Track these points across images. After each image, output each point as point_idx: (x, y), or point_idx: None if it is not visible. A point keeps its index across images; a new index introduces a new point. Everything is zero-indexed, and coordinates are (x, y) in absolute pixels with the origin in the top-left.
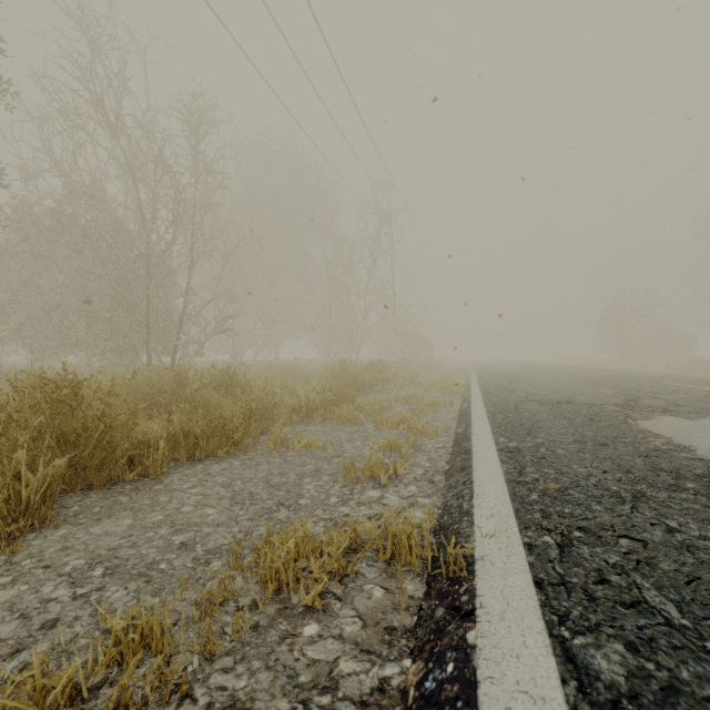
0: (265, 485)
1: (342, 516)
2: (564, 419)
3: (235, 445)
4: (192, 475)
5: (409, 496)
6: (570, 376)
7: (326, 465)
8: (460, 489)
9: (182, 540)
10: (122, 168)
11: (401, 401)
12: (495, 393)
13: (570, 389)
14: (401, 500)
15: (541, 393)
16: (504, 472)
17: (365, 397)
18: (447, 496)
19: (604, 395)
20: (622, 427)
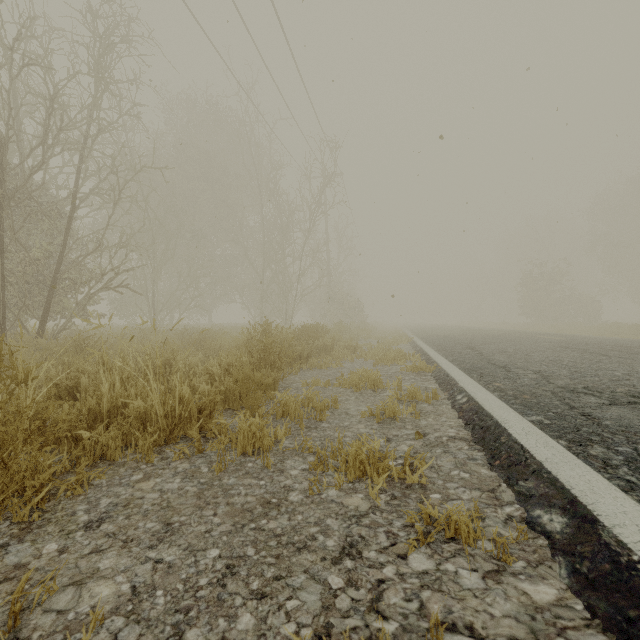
0: None
1: None
2: None
3: None
4: None
5: None
6: (536, 342)
7: None
8: None
9: None
10: None
11: (348, 385)
12: (483, 371)
13: (587, 365)
14: None
15: (558, 372)
16: None
17: (295, 376)
18: None
19: None
20: None
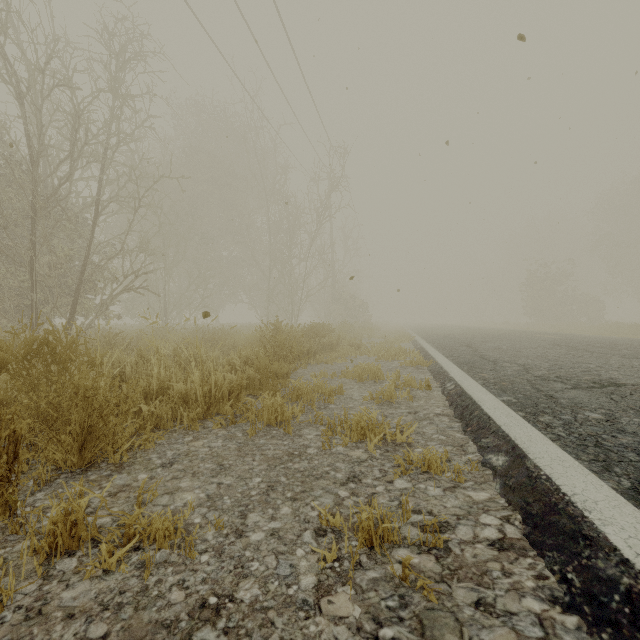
0: None
1: None
2: None
3: None
4: None
5: None
6: (530, 340)
7: None
8: None
9: None
10: None
11: (352, 376)
12: (474, 364)
13: (568, 359)
14: None
15: (539, 365)
16: None
17: (304, 369)
18: None
19: (636, 369)
20: None
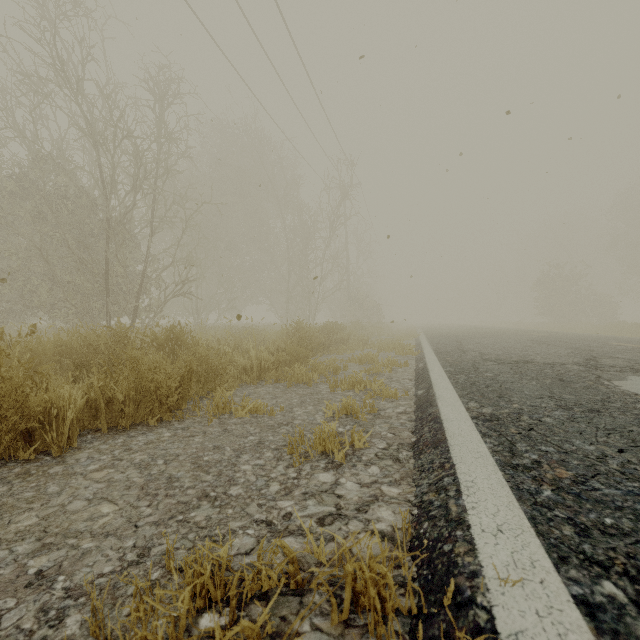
0: (192, 465)
1: (282, 516)
2: (532, 380)
3: (171, 411)
4: (107, 451)
5: (371, 482)
6: (515, 337)
7: (271, 436)
8: (439, 476)
9: (41, 567)
10: (79, 130)
11: (355, 361)
12: (448, 353)
13: (522, 349)
14: (360, 489)
15: (495, 352)
16: (490, 449)
17: (320, 358)
18: (421, 484)
19: (559, 354)
20: (602, 389)
